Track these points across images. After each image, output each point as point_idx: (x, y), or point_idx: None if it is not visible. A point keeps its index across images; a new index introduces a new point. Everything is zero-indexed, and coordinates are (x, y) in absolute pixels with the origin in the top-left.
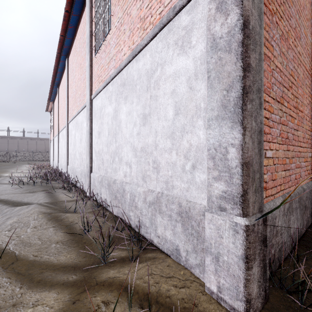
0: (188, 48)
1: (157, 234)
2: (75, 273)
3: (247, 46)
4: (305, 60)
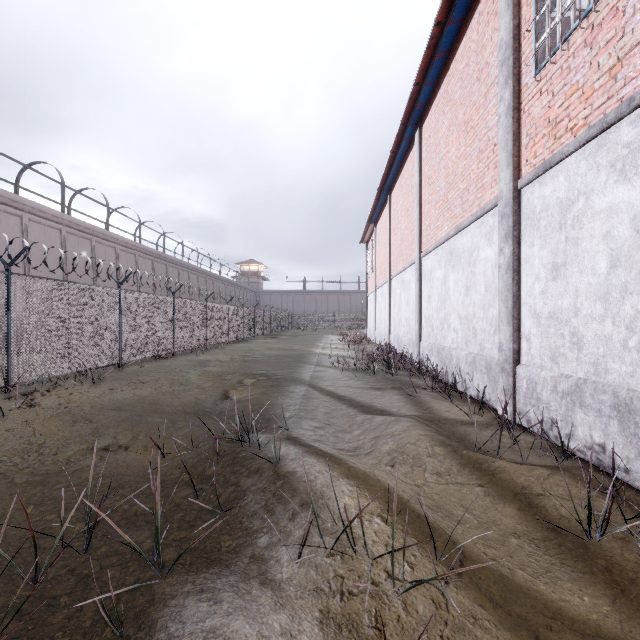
0: None
1: None
2: None
3: None
4: None
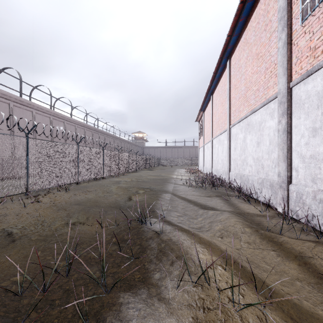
0: None
1: None
2: None
3: None
4: None
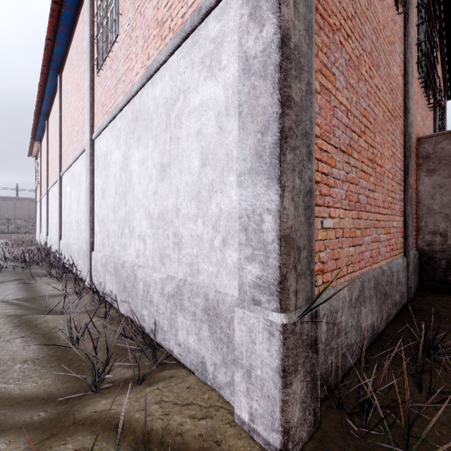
0: (217, 70)
1: (177, 341)
2: (45, 408)
3: (287, 71)
4: (387, 97)
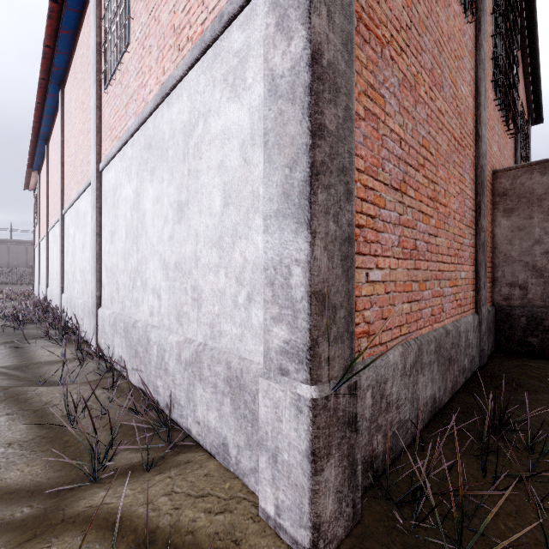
0: (242, 90)
1: (196, 418)
2: (31, 502)
3: (319, 94)
4: (453, 122)
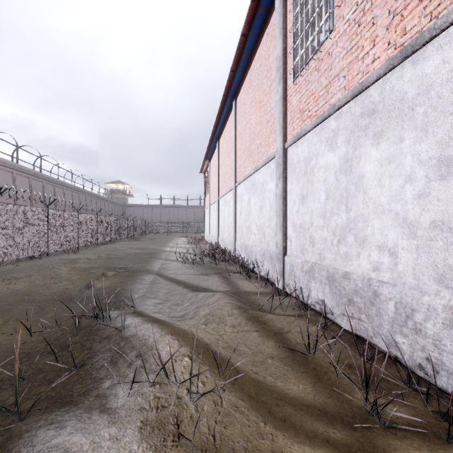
0: None
1: None
2: (332, 425)
3: None
4: None
